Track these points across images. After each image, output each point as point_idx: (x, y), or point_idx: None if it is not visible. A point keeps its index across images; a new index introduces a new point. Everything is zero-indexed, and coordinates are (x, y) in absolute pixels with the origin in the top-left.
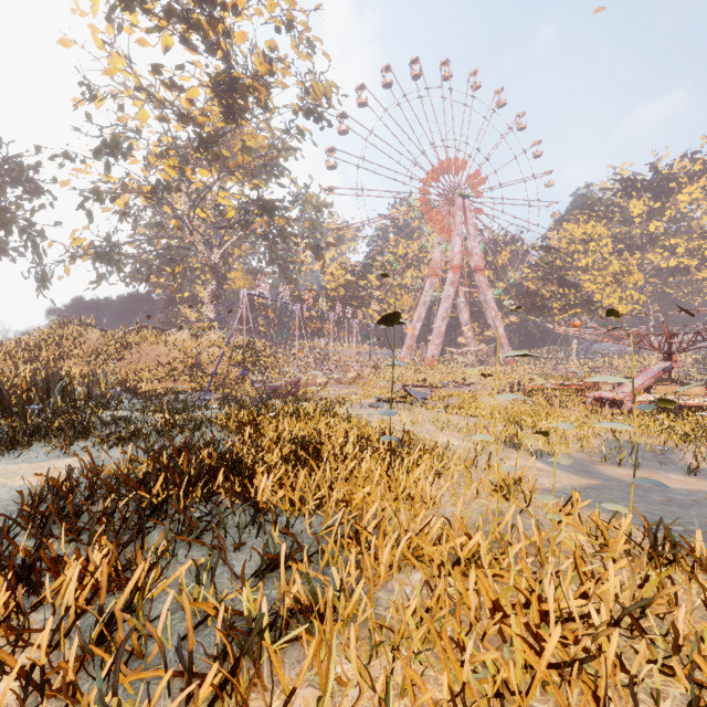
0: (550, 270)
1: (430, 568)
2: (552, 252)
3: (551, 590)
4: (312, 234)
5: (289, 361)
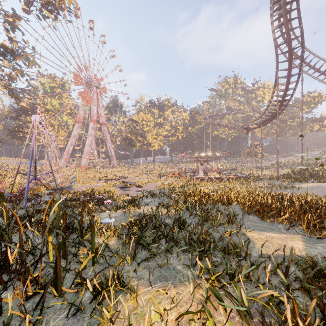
0: (134, 129)
1: None
2: (135, 122)
3: None
4: (8, 78)
5: None
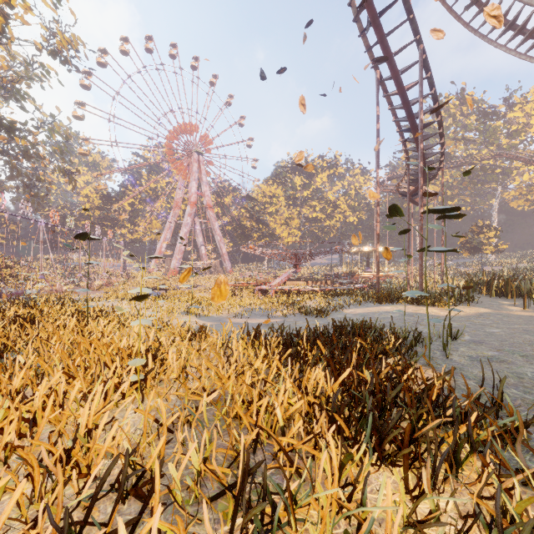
0: (253, 212)
1: (87, 355)
2: (254, 201)
3: (124, 340)
4: (61, 159)
5: (35, 272)
